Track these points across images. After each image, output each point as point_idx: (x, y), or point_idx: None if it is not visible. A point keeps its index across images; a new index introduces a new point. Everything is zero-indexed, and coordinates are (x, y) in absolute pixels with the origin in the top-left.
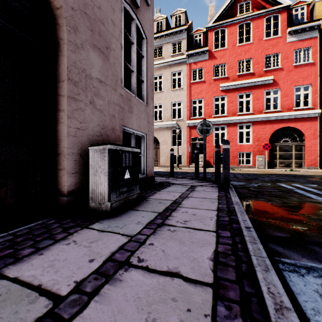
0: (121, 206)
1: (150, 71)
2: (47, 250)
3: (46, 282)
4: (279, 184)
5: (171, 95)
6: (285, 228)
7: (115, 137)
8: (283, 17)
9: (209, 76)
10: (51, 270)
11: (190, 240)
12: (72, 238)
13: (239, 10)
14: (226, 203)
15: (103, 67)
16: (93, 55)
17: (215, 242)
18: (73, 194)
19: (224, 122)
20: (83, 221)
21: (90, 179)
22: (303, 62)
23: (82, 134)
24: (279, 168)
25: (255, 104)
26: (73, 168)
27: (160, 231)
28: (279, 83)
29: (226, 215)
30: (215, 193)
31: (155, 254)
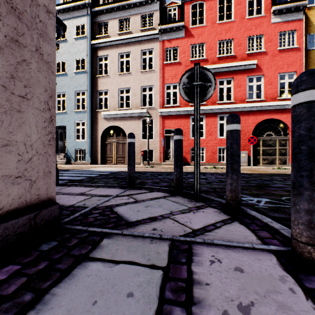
0: None
1: None
2: None
3: None
4: None
5: (140, 78)
6: None
7: None
8: None
9: (185, 57)
10: None
11: None
12: None
13: None
14: None
15: None
16: None
17: None
18: None
19: (202, 111)
20: None
21: None
22: (288, 46)
23: None
24: (263, 166)
25: (237, 92)
26: None
27: None
28: (263, 69)
29: None
30: None
31: None
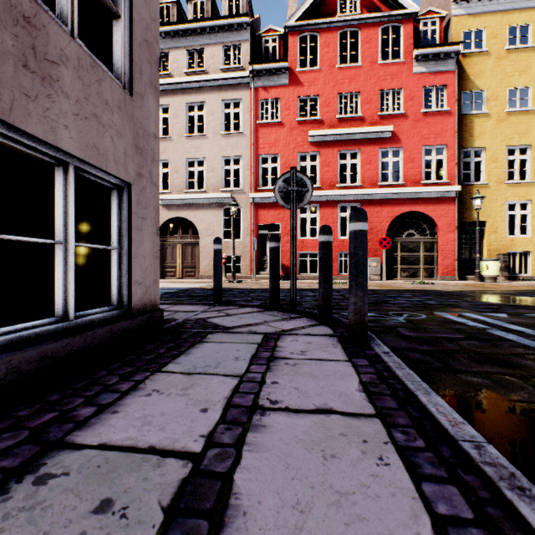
0: None
1: (147, 3)
2: None
3: None
4: (441, 314)
5: (221, 144)
6: None
7: None
8: (407, 30)
9: (290, 115)
10: None
11: None
12: None
13: (340, 6)
14: (434, 451)
15: None
16: None
17: None
18: None
19: (315, 198)
20: None
21: None
22: (436, 108)
23: None
24: (402, 280)
25: (365, 171)
26: None
27: None
28: (401, 139)
29: None
30: (346, 373)
31: None
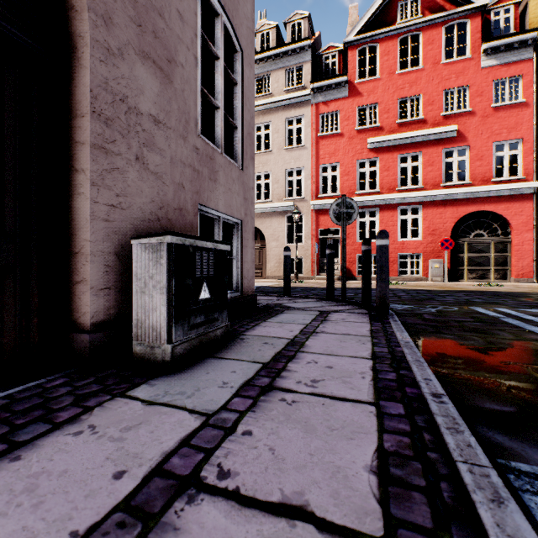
0: (192, 350)
1: (249, 110)
2: (30, 449)
3: (7, 534)
4: (473, 308)
5: (285, 158)
6: (502, 393)
7: (184, 224)
8: (474, 25)
9: (349, 125)
10: (27, 501)
11: (327, 423)
12: (89, 419)
13: (400, 13)
14: (387, 343)
15: (161, 96)
16: (142, 72)
17: (375, 427)
18: (103, 329)
19: (374, 202)
20: (117, 382)
21: (133, 301)
22: (509, 101)
23: (120, 217)
24: (469, 281)
25: (427, 172)
26: (102, 280)
27: (265, 402)
28: (468, 137)
29: (391, 368)
30: (364, 326)
31: (255, 459)
